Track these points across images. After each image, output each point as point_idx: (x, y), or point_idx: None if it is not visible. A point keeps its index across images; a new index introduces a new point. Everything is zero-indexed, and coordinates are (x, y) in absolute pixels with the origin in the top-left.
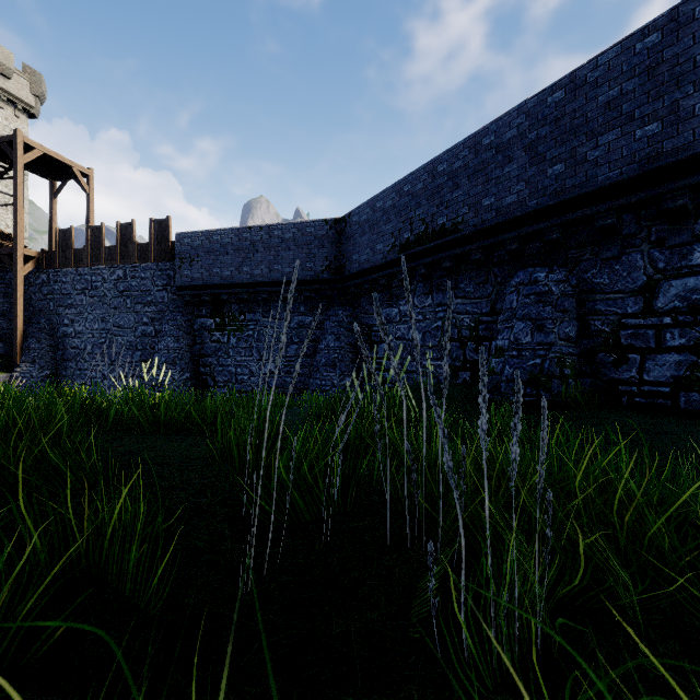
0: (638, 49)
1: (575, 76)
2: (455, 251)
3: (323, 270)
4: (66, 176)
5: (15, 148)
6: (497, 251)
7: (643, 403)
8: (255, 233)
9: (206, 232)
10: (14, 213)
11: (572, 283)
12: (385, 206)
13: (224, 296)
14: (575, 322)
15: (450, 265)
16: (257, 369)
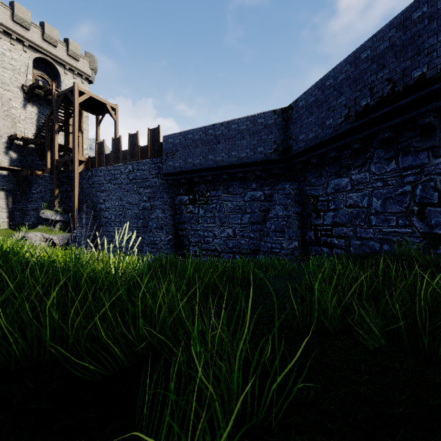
0: None
1: None
2: None
3: (271, 152)
4: (103, 111)
5: (74, 94)
6: None
7: None
8: (217, 129)
9: (182, 132)
10: (73, 134)
11: None
12: (336, 81)
13: (195, 179)
14: None
15: (430, 119)
16: (219, 233)
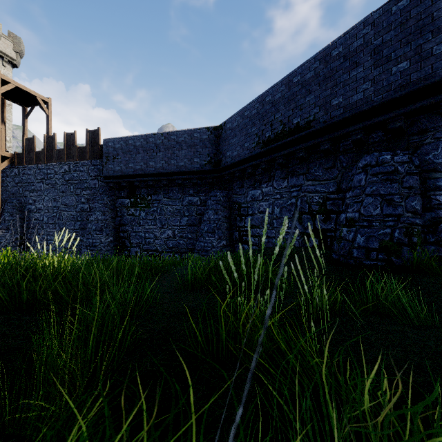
0: None
1: None
2: (307, 143)
3: (205, 164)
4: (33, 103)
5: None
6: (342, 141)
7: None
8: (158, 138)
9: (124, 138)
10: None
11: (415, 164)
12: (251, 113)
13: (136, 183)
14: (419, 196)
15: (302, 154)
16: (159, 234)
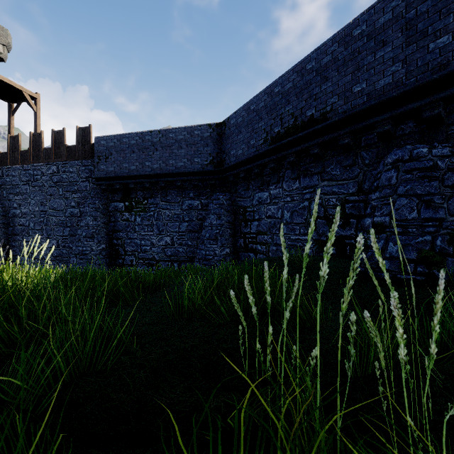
0: None
1: None
2: (323, 137)
3: (207, 164)
4: (19, 99)
5: None
6: (364, 135)
7: None
8: (154, 136)
9: (117, 135)
10: None
11: None
12: (258, 107)
13: (131, 185)
14: None
15: (317, 151)
16: (157, 241)
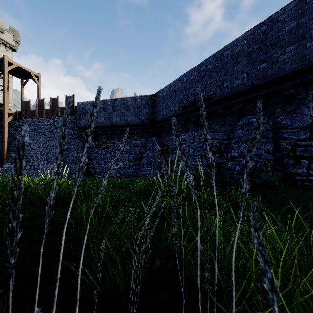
0: (307, 1)
1: (273, 17)
2: (209, 108)
3: (145, 119)
4: (28, 77)
5: (4, 63)
6: (230, 108)
7: (309, 185)
8: (113, 102)
9: (91, 102)
10: (3, 94)
11: (270, 124)
12: (175, 88)
13: (99, 132)
14: (272, 143)
15: (206, 115)
16: (114, 166)
